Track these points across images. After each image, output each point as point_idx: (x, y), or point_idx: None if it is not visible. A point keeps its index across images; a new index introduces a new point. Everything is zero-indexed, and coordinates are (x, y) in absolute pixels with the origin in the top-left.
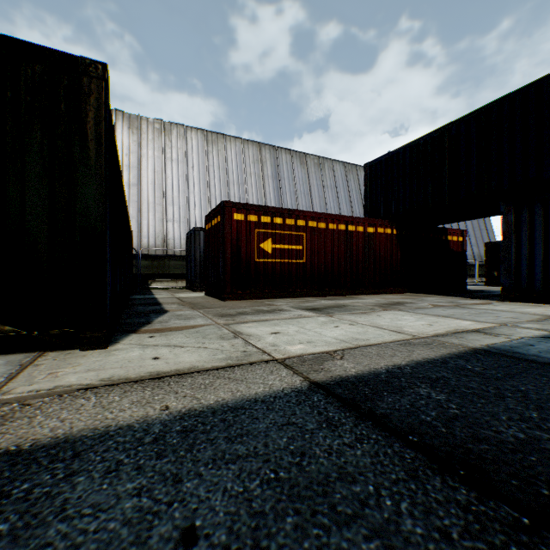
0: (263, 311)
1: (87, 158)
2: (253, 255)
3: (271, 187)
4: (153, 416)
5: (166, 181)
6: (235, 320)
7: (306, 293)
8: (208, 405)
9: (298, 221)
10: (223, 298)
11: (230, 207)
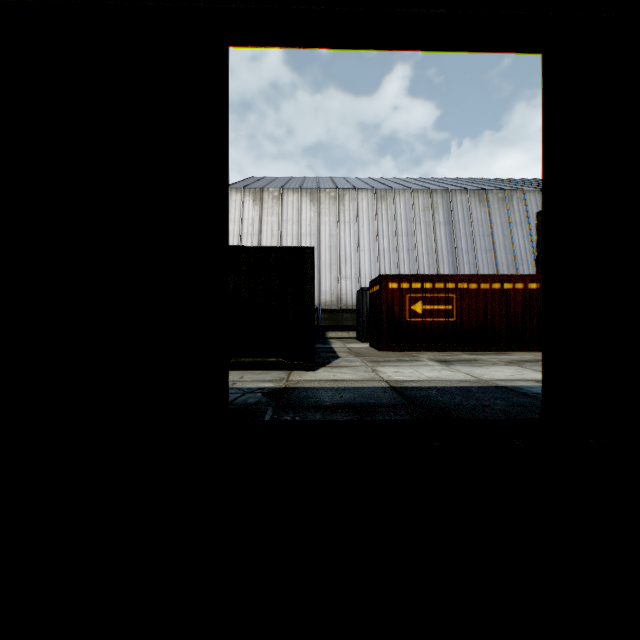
0: (403, 360)
1: (307, 289)
2: (405, 316)
3: (443, 234)
4: (334, 386)
5: (340, 243)
6: (378, 365)
7: (455, 348)
8: (351, 386)
9: (448, 284)
10: (380, 350)
11: (386, 279)
